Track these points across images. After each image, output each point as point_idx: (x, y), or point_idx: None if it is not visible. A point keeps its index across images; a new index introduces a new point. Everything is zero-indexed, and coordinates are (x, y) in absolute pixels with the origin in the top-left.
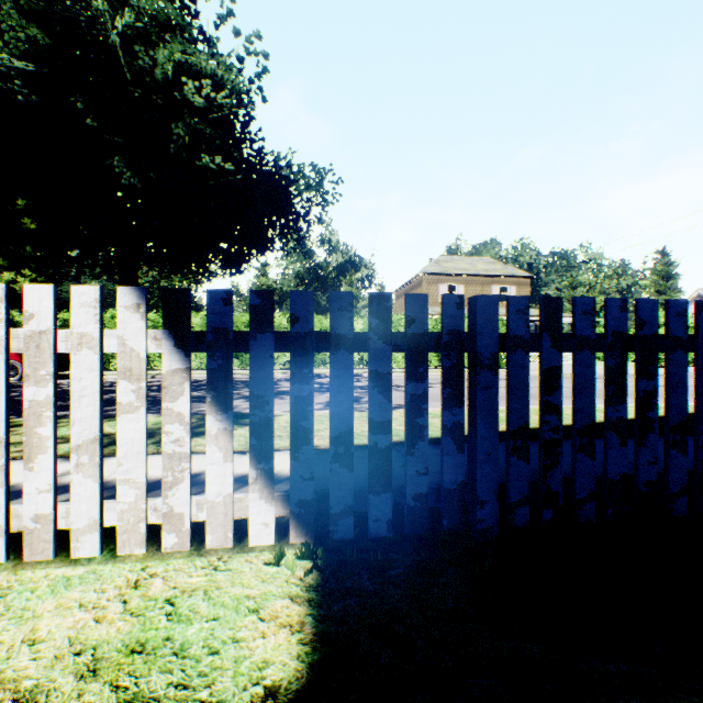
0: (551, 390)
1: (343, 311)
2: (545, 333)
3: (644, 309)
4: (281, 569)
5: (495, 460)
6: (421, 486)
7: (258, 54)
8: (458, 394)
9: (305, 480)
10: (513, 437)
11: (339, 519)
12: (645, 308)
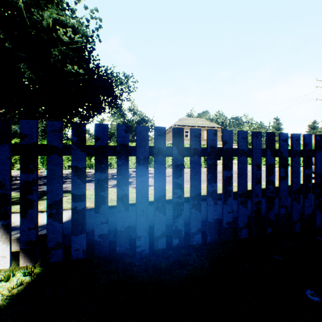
0: (178, 176)
1: (55, 132)
2: (174, 146)
3: (226, 135)
4: (6, 284)
5: (147, 214)
6: (103, 229)
7: (97, 18)
8: (125, 179)
9: (31, 229)
10: (157, 201)
11: (53, 250)
12: (226, 134)
